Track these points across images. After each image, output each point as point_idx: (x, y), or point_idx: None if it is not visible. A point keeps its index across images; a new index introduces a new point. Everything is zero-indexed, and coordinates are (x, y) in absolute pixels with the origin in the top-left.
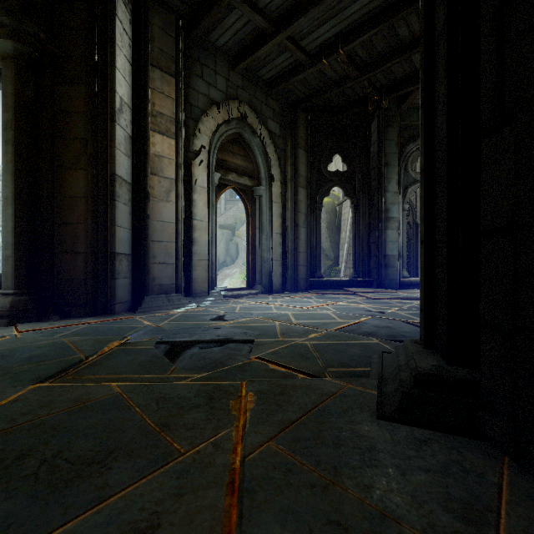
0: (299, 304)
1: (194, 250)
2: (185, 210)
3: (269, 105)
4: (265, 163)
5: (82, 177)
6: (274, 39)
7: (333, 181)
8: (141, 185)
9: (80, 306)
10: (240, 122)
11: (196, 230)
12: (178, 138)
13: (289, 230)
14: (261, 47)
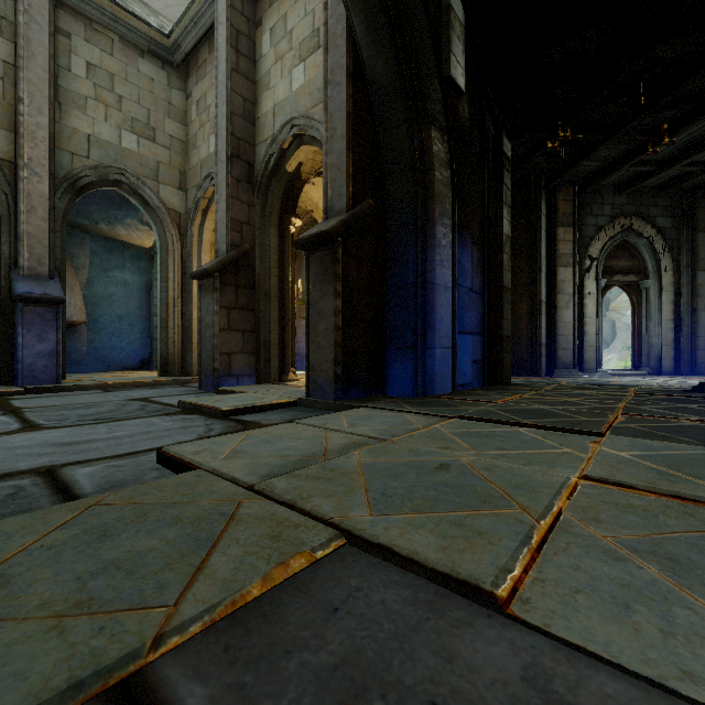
0: (686, 380)
1: (585, 339)
2: (578, 312)
3: (658, 204)
4: (653, 257)
5: (524, 305)
6: (659, 174)
7: None
8: (551, 302)
9: (523, 371)
10: (625, 232)
11: (586, 325)
12: (574, 266)
13: (683, 316)
14: (646, 180)
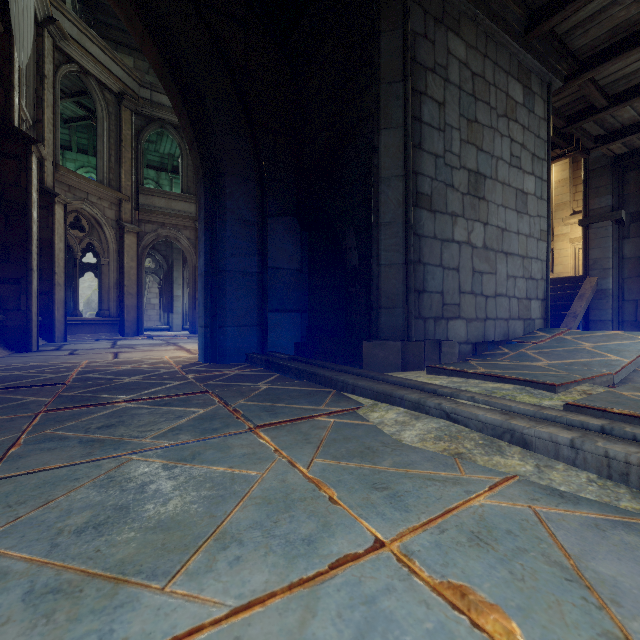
0: None
1: None
2: None
3: None
4: None
5: None
6: None
7: (86, 268)
8: None
9: None
10: None
11: None
12: None
13: None
14: None
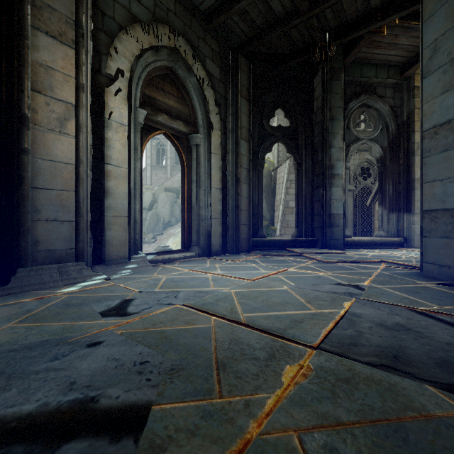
0: (244, 272)
1: (108, 204)
2: (94, 150)
3: (208, 43)
4: (203, 108)
5: None
6: None
7: (275, 136)
8: (14, 104)
9: None
10: (172, 53)
11: (111, 178)
12: (78, 48)
13: (229, 186)
14: None
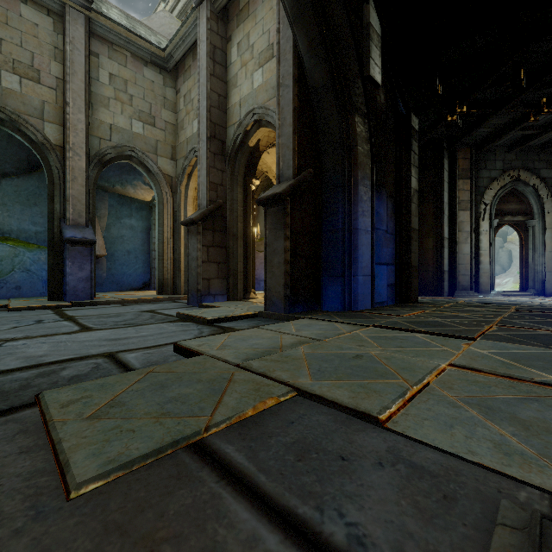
0: None
1: (480, 267)
2: (475, 246)
3: (542, 159)
4: (538, 202)
5: (431, 240)
6: (541, 136)
7: None
8: (452, 238)
9: (430, 292)
10: (514, 182)
11: (481, 256)
12: (471, 210)
13: None
14: (531, 141)
